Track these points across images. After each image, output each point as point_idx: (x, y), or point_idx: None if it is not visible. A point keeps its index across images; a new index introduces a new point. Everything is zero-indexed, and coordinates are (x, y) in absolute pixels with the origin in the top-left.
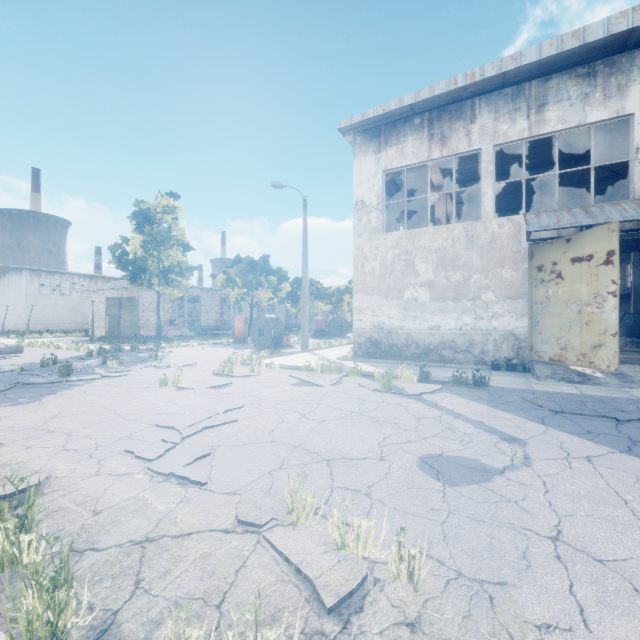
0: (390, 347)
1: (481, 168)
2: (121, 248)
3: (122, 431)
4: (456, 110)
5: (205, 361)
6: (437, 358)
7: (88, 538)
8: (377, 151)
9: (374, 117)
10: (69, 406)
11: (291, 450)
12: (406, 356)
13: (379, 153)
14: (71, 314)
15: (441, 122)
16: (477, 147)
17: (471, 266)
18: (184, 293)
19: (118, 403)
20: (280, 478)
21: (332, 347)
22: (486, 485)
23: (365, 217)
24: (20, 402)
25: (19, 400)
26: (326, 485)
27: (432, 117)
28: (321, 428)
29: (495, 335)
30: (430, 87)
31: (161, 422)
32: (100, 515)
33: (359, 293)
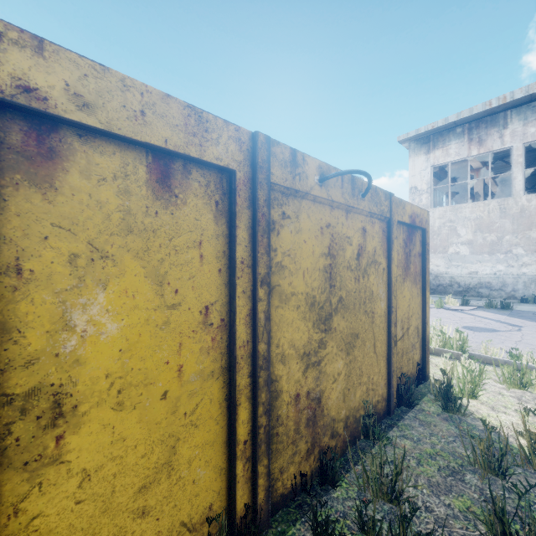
0: (437, 286)
1: (512, 160)
2: None
3: None
4: (491, 120)
5: None
6: (475, 294)
7: None
8: (427, 153)
9: (425, 132)
10: None
11: None
12: (450, 292)
13: (428, 154)
14: None
15: (478, 130)
16: (509, 145)
17: (503, 230)
18: None
19: None
20: None
21: None
22: (493, 333)
23: (417, 198)
24: None
25: None
26: None
27: (471, 127)
28: None
29: (524, 278)
30: (469, 109)
31: None
32: None
33: None
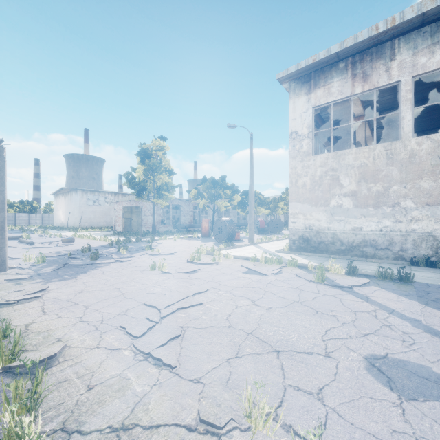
0: (318, 243)
1: (400, 97)
2: (131, 175)
3: (121, 307)
4: (377, 52)
5: (182, 251)
6: (359, 253)
7: (78, 417)
8: (308, 93)
9: (306, 66)
10: (92, 283)
11: (245, 337)
12: (332, 251)
13: (309, 94)
14: (104, 217)
15: (363, 63)
16: (396, 80)
17: (391, 178)
18: (170, 203)
19: (122, 282)
20: (237, 368)
21: (271, 241)
22: None
23: (298, 144)
24: (64, 278)
25: (64, 277)
26: (278, 382)
27: (355, 60)
28: (269, 316)
29: (414, 236)
30: (354, 36)
31: (148, 301)
32: (92, 391)
33: (293, 202)
